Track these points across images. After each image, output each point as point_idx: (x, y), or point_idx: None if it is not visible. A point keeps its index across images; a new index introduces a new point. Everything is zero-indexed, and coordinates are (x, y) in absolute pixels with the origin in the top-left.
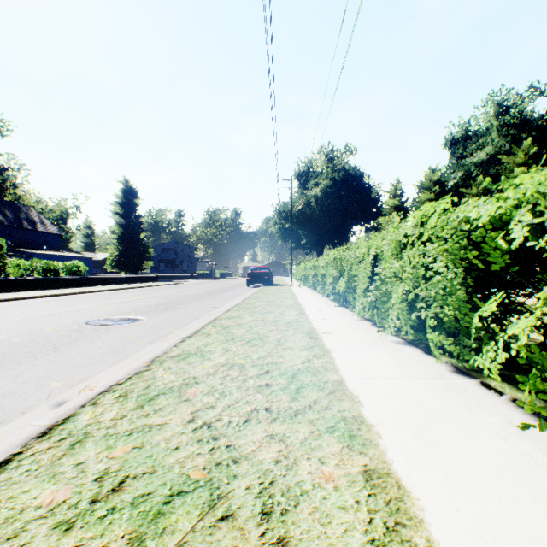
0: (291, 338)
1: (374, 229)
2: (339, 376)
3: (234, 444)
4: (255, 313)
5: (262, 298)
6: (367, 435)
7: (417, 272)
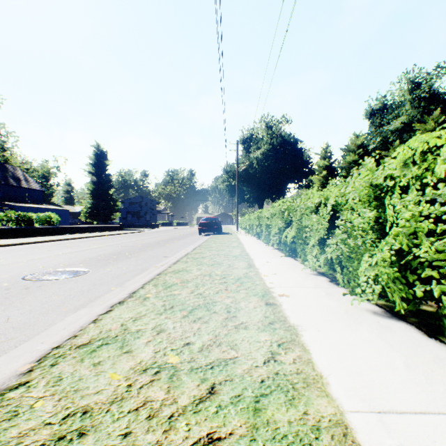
0: (244, 304)
1: (306, 186)
2: (334, 405)
3: None
4: (204, 265)
5: (211, 247)
6: None
7: (419, 225)
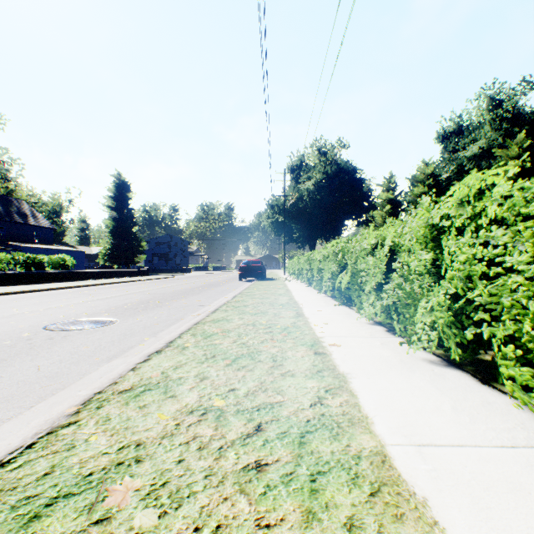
0: (291, 353)
1: (366, 223)
2: (376, 440)
3: None
4: (246, 314)
5: (254, 295)
6: None
7: (472, 268)
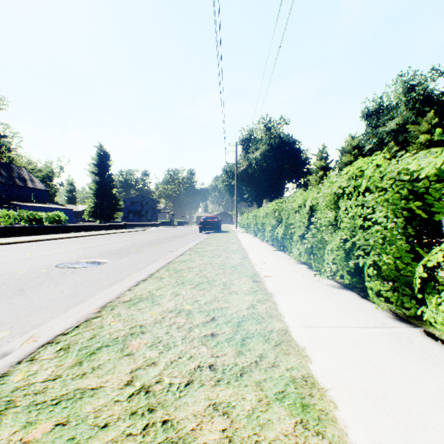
0: (236, 281)
1: (304, 186)
2: (284, 324)
3: (172, 419)
4: (205, 257)
5: (212, 243)
6: (322, 404)
7: (354, 221)
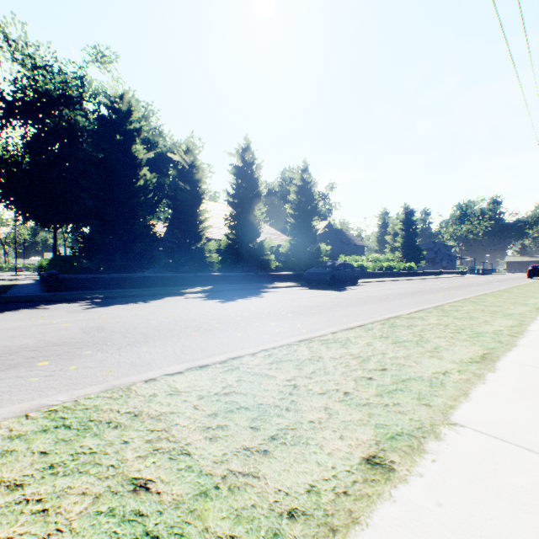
0: None
1: None
2: None
3: None
4: None
5: None
6: None
7: None
